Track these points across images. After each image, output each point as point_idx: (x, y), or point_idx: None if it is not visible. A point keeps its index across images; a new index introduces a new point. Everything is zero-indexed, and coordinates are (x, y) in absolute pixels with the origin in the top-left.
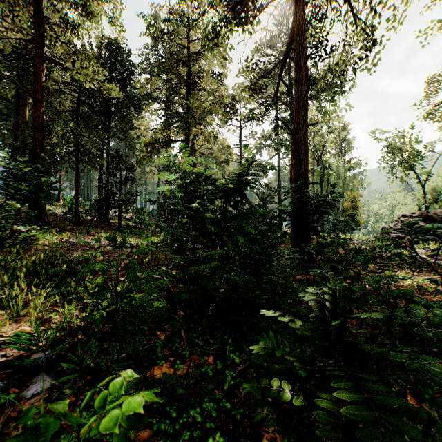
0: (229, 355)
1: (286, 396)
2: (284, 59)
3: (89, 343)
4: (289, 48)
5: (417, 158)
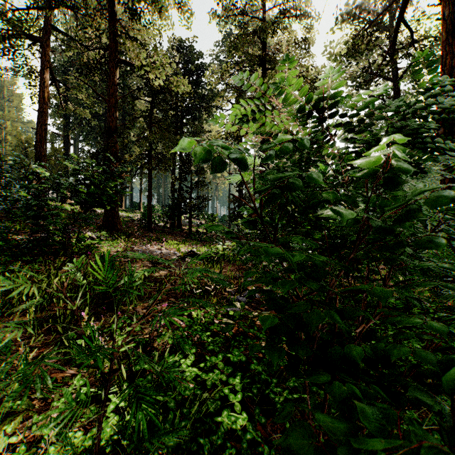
0: None
1: None
2: None
3: None
4: None
5: None
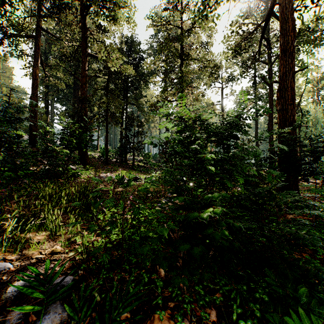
0: (239, 321)
1: None
2: (267, 18)
3: (91, 286)
4: (272, 6)
5: None
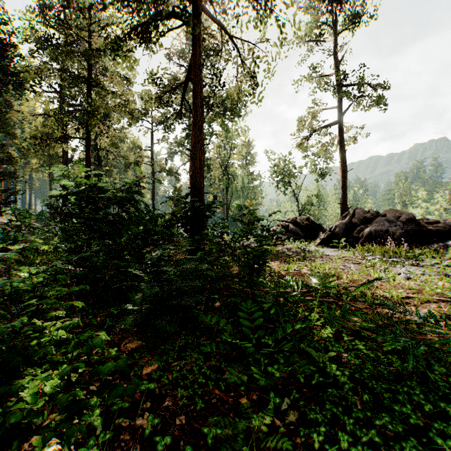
0: (111, 311)
1: (131, 307)
2: (186, 82)
3: None
4: (189, 74)
5: (294, 176)
